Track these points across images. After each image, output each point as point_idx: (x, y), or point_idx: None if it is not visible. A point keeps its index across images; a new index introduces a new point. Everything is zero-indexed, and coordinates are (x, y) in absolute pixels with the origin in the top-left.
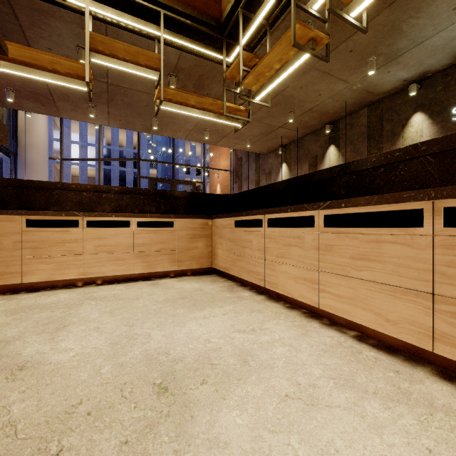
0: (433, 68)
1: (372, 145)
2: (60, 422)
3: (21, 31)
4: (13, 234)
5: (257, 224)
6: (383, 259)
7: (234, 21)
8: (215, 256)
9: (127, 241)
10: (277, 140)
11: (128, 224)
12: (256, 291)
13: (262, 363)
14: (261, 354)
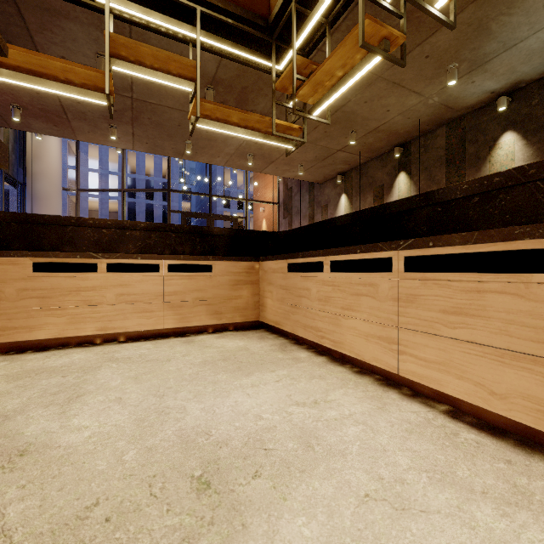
0: (528, 76)
1: (451, 172)
2: (70, 531)
3: (28, 36)
4: (16, 280)
5: (317, 268)
6: (486, 314)
7: (285, 19)
8: (263, 307)
9: (156, 288)
10: (335, 166)
11: (157, 267)
12: (314, 350)
13: (331, 449)
14: (328, 436)
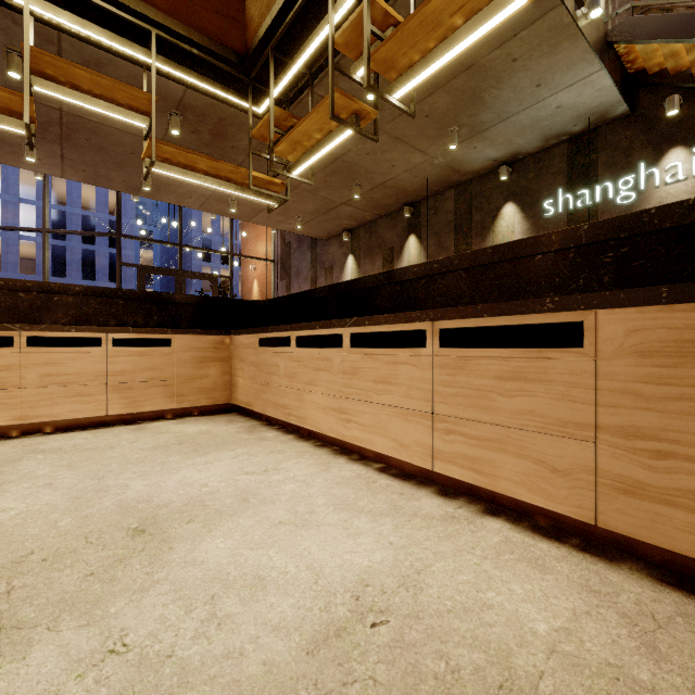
0: (524, 149)
1: (459, 239)
2: (7, 570)
3: None
4: None
5: (285, 344)
6: (399, 381)
7: (263, 61)
8: (235, 387)
9: (97, 367)
10: (340, 222)
11: (98, 342)
12: (285, 430)
13: (264, 500)
14: (266, 492)
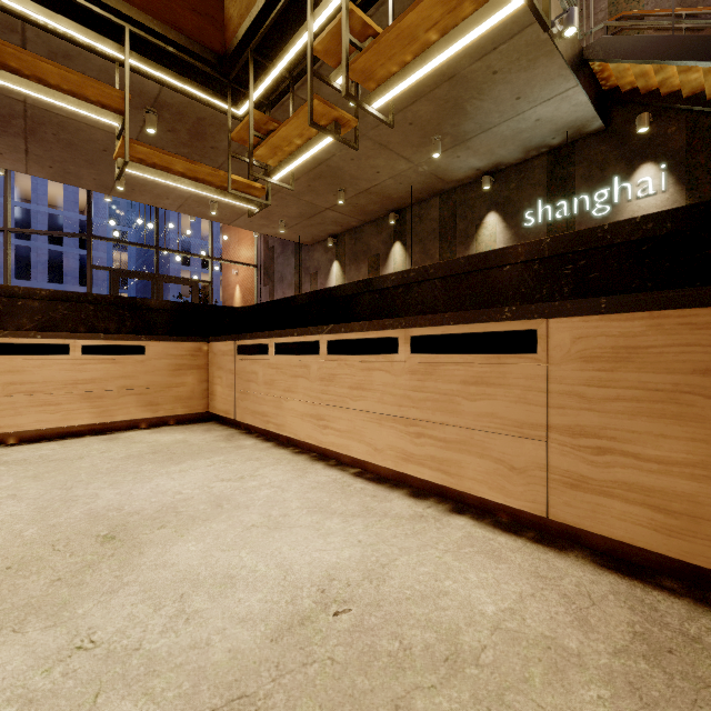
0: (506, 160)
1: (444, 247)
2: None
3: None
4: None
5: (263, 351)
6: (373, 387)
7: (242, 63)
8: (213, 395)
9: (65, 375)
10: (325, 227)
11: (66, 349)
12: (264, 438)
13: (238, 505)
14: (240, 498)
